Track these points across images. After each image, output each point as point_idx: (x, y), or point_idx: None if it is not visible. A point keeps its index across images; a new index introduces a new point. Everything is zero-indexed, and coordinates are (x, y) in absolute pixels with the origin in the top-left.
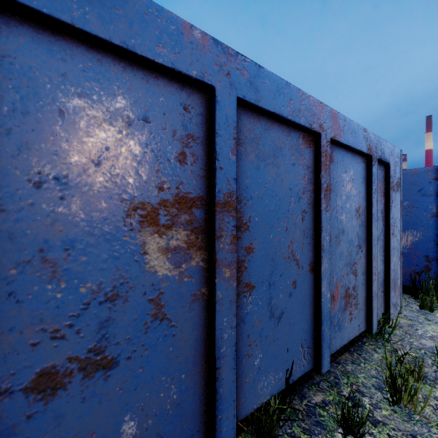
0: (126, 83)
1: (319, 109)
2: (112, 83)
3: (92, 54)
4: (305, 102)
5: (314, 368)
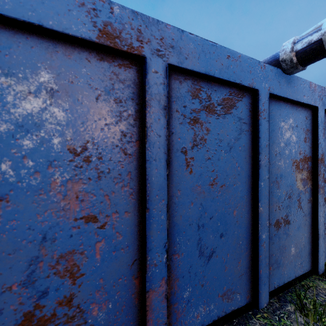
0: (292, 112)
1: None
2: (289, 114)
3: (285, 104)
4: None
5: None
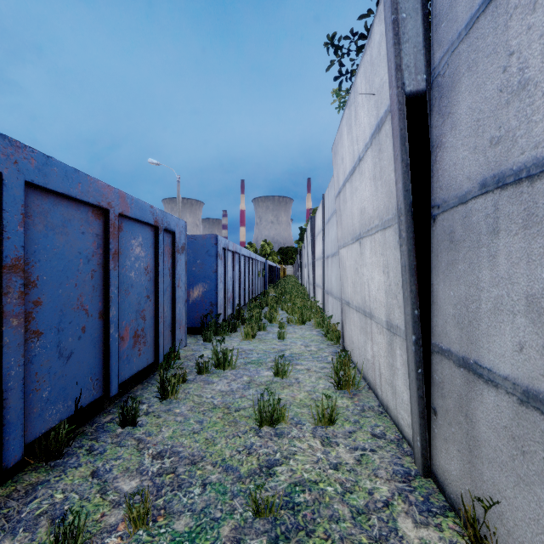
0: None
1: (108, 190)
2: None
3: None
4: (94, 185)
5: (104, 395)
